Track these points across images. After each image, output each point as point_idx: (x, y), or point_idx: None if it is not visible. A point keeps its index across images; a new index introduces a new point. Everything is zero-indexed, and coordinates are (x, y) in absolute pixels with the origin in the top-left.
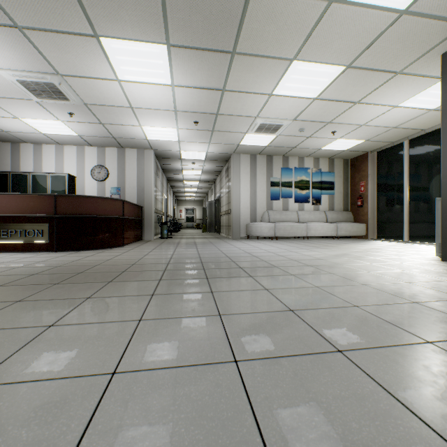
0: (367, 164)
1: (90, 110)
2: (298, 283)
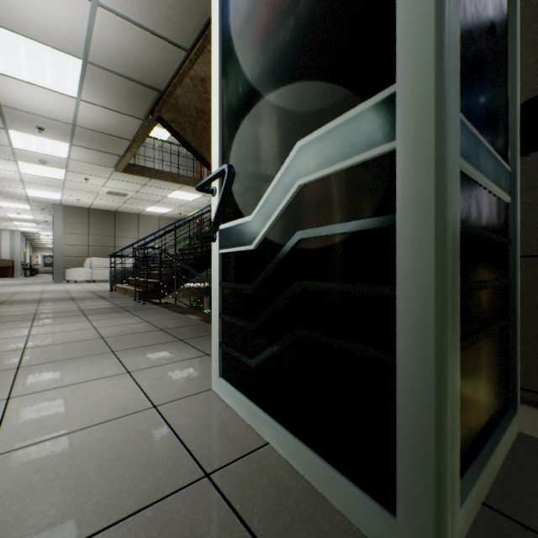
0: None
1: None
2: None
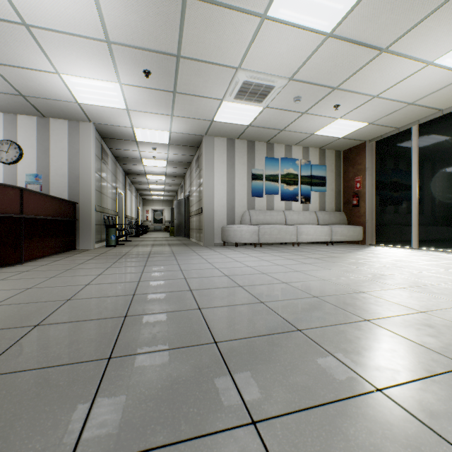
0: (364, 156)
1: None
2: None
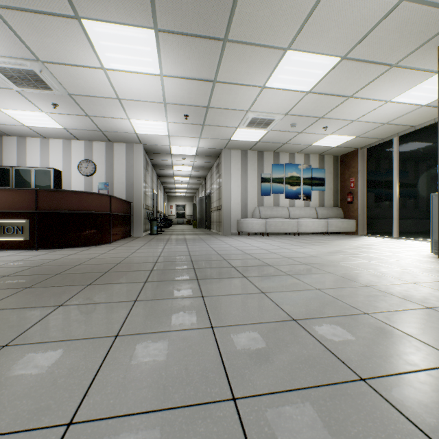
0: (356, 160)
1: (75, 101)
2: (297, 285)
